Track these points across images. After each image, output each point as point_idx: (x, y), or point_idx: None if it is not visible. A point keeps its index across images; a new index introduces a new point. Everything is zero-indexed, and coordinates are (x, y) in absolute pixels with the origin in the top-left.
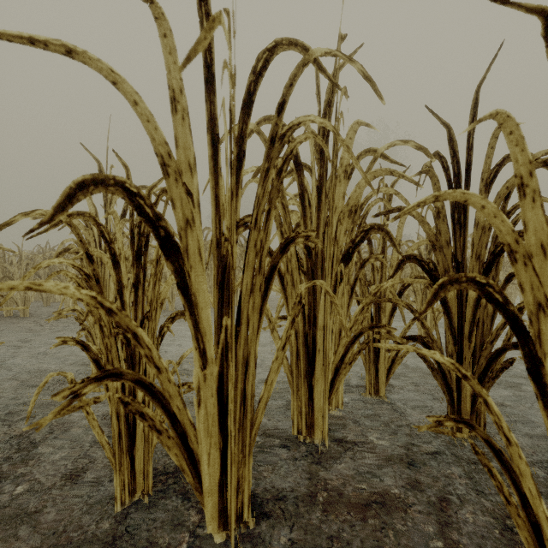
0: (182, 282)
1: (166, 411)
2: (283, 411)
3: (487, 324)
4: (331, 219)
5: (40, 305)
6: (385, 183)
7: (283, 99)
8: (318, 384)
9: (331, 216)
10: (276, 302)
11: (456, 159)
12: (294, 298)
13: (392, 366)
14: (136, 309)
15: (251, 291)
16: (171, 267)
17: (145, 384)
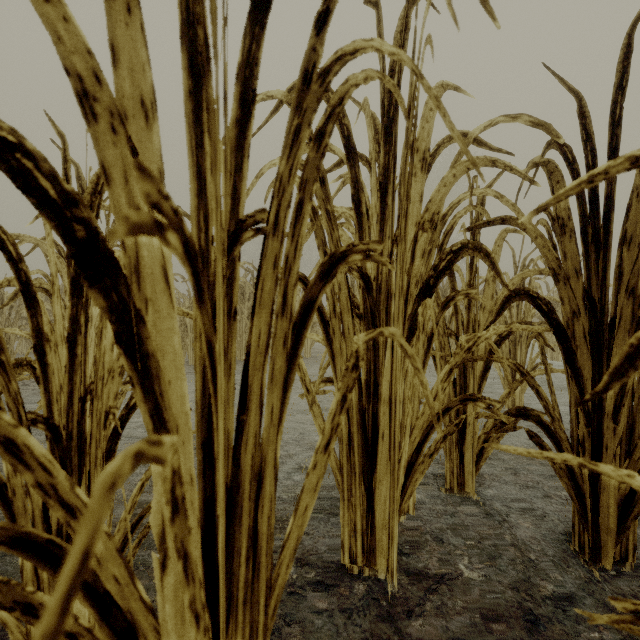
0: (127, 332)
1: (89, 591)
2: (329, 517)
3: (639, 394)
4: (404, 230)
5: (32, 357)
6: (478, 186)
7: (326, 6)
8: (381, 487)
9: (404, 225)
10: (321, 354)
11: (591, 144)
12: (345, 355)
13: (484, 449)
14: (72, 378)
15: (267, 347)
16: (102, 302)
17: (38, 543)
